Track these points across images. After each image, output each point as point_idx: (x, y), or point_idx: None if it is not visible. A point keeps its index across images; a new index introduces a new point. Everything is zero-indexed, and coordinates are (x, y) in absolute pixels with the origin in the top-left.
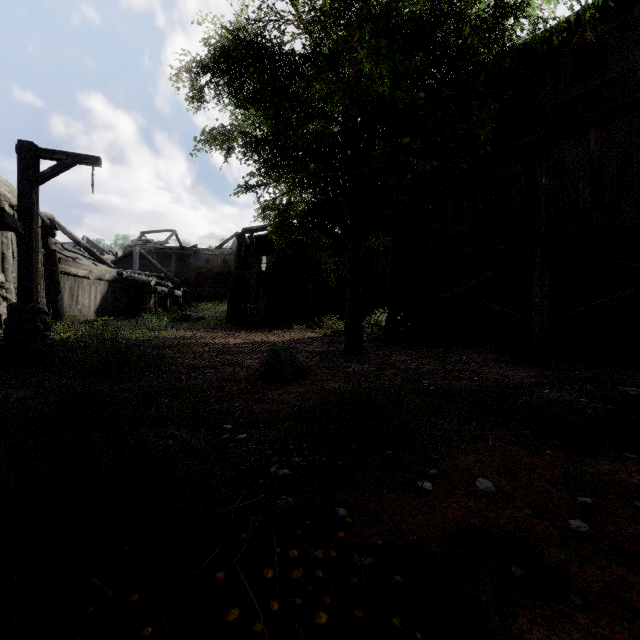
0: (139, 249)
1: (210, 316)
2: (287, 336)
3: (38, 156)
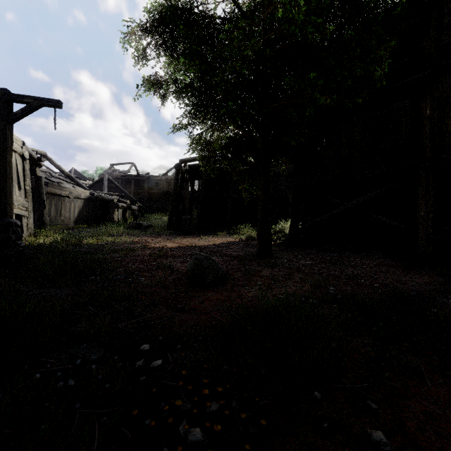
0: (108, 176)
1: (157, 224)
2: (212, 241)
3: (11, 100)
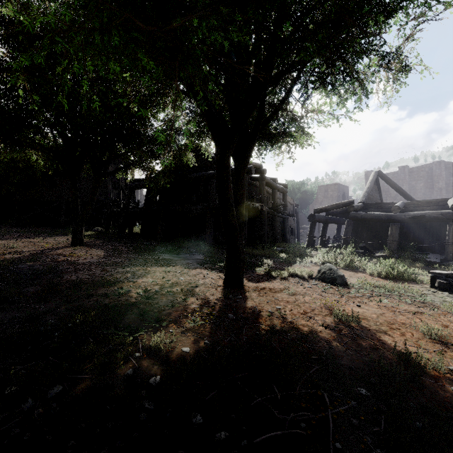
0: None
1: None
2: None
3: None
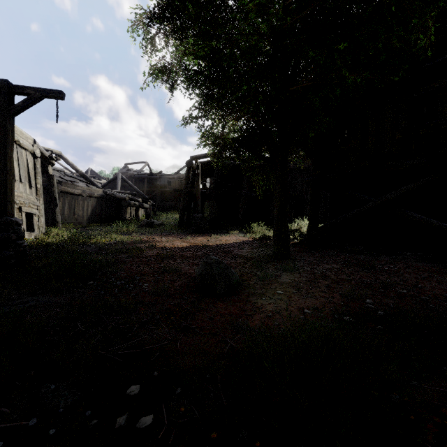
0: (121, 175)
1: (168, 222)
2: (223, 240)
3: (12, 92)
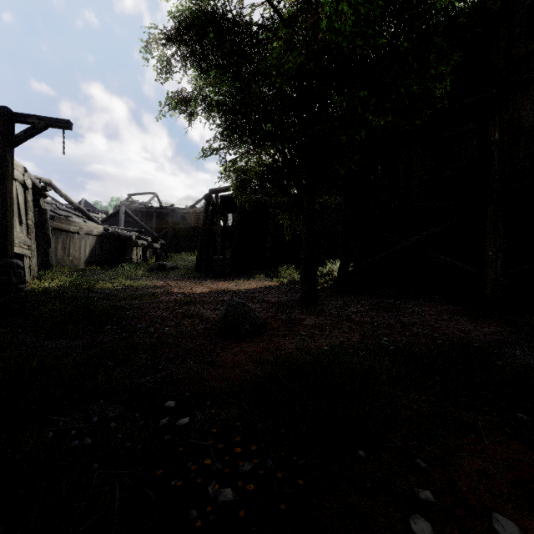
0: (125, 208)
1: (183, 265)
2: (248, 285)
3: (12, 120)
